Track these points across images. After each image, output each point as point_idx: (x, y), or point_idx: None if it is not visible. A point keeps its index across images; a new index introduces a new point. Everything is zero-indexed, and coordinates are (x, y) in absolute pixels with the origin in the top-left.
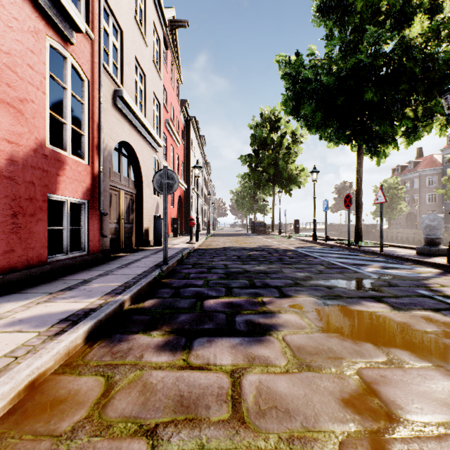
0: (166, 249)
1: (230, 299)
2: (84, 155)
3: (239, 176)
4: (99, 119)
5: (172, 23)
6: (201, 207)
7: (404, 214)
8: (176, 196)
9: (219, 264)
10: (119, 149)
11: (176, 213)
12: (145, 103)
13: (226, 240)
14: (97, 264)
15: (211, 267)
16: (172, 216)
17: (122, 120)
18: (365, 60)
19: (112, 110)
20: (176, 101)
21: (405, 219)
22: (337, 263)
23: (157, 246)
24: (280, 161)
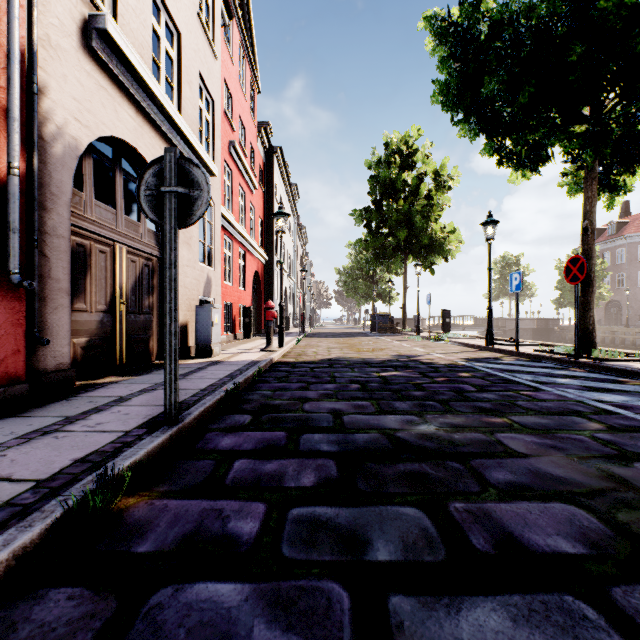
0: (174, 379)
1: None
2: None
3: (349, 245)
4: (8, 38)
5: None
6: (292, 293)
7: (602, 302)
8: (250, 272)
9: (321, 409)
10: (113, 159)
11: (250, 299)
12: (180, 86)
13: (332, 345)
14: (0, 414)
15: (301, 424)
16: (242, 304)
17: (115, 93)
18: None
19: (82, 59)
20: (249, 118)
21: (603, 310)
22: (611, 408)
23: (202, 357)
24: (418, 217)
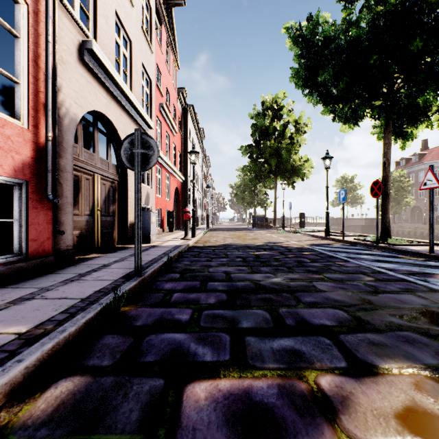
0: (140, 252)
1: (244, 383)
2: (19, 113)
3: (238, 169)
4: (46, 65)
5: (168, 1)
6: (200, 201)
7: (409, 208)
8: (173, 188)
9: (219, 271)
10: (93, 123)
11: (173, 206)
12: (131, 74)
13: (226, 236)
14: (42, 272)
15: (208, 278)
16: (168, 209)
17: (95, 84)
18: None
19: (79, 67)
20: (172, 86)
21: (409, 213)
22: (383, 270)
23: (145, 243)
24: (283, 151)
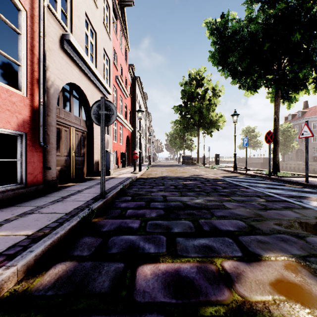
0: (104, 182)
1: (175, 265)
2: (20, 86)
3: (172, 122)
4: (39, 52)
5: (121, 2)
6: (144, 145)
7: (294, 150)
8: (125, 136)
9: (158, 195)
10: (70, 91)
11: (125, 149)
12: (96, 56)
13: (163, 170)
14: (36, 196)
15: (150, 199)
16: (121, 151)
17: (71, 64)
18: (296, 2)
19: (60, 52)
20: (124, 63)
21: (295, 153)
22: (272, 194)
23: (106, 176)
24: (204, 109)
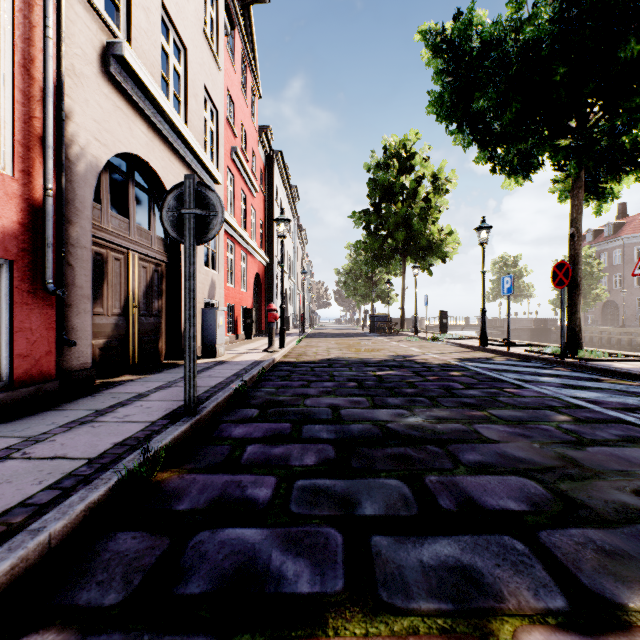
0: (193, 376)
1: None
2: None
3: (349, 246)
4: (43, 74)
5: None
6: (292, 293)
7: (599, 303)
8: (251, 274)
9: (321, 404)
10: (126, 172)
11: (251, 301)
12: (187, 99)
13: (331, 345)
14: (37, 408)
15: (303, 416)
16: (244, 305)
17: (129, 112)
18: None
19: (101, 83)
20: (250, 123)
21: (600, 310)
22: (582, 403)
23: (208, 357)
24: (416, 219)
